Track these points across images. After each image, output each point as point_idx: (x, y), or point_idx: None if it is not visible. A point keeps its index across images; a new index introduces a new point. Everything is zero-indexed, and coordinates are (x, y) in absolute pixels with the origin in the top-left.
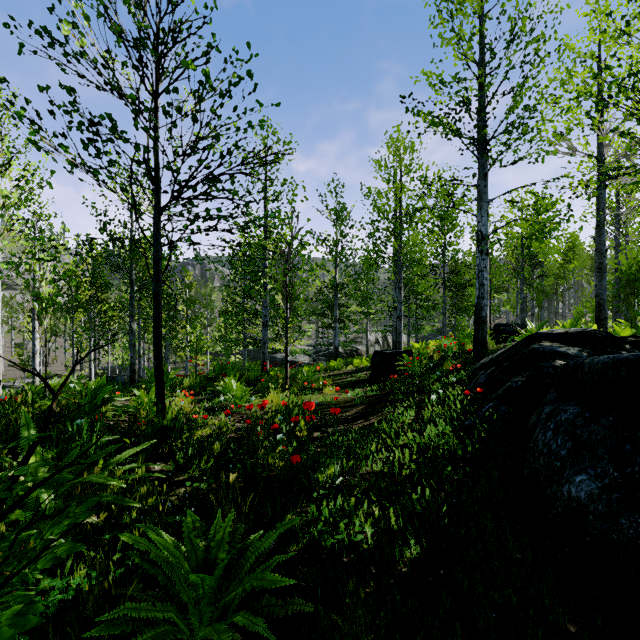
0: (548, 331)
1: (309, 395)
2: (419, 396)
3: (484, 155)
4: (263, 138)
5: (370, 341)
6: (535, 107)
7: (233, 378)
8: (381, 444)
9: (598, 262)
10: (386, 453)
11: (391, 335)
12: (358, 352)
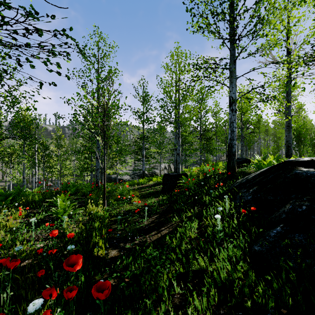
0: (296, 159)
1: (121, 204)
2: (197, 207)
3: (236, 45)
4: (96, 43)
5: (162, 167)
6: (263, 22)
7: (63, 195)
8: (173, 269)
9: (287, 123)
10: (179, 290)
11: (172, 164)
12: (155, 173)
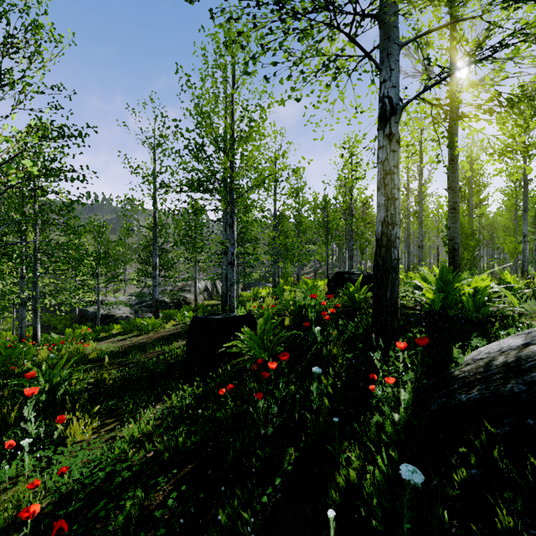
0: None
1: None
2: None
3: None
4: None
5: (199, 289)
6: None
7: None
8: None
9: (452, 201)
10: None
11: (220, 282)
12: (186, 301)
